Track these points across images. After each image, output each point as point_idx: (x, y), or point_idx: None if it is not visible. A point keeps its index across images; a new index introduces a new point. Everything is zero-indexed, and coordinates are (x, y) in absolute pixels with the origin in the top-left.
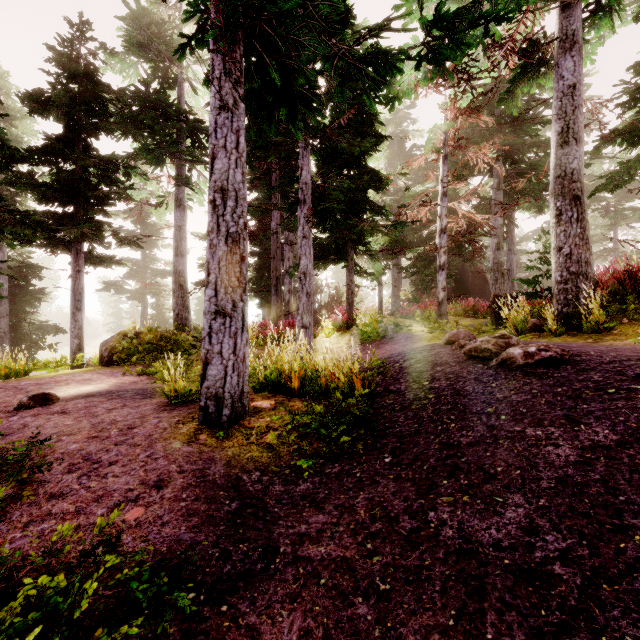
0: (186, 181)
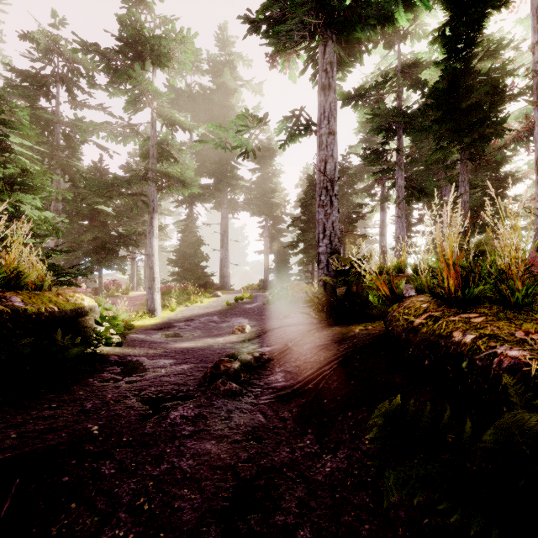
0: (386, 199)
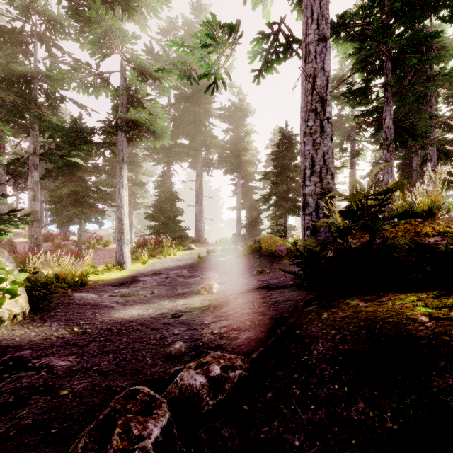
0: (357, 154)
